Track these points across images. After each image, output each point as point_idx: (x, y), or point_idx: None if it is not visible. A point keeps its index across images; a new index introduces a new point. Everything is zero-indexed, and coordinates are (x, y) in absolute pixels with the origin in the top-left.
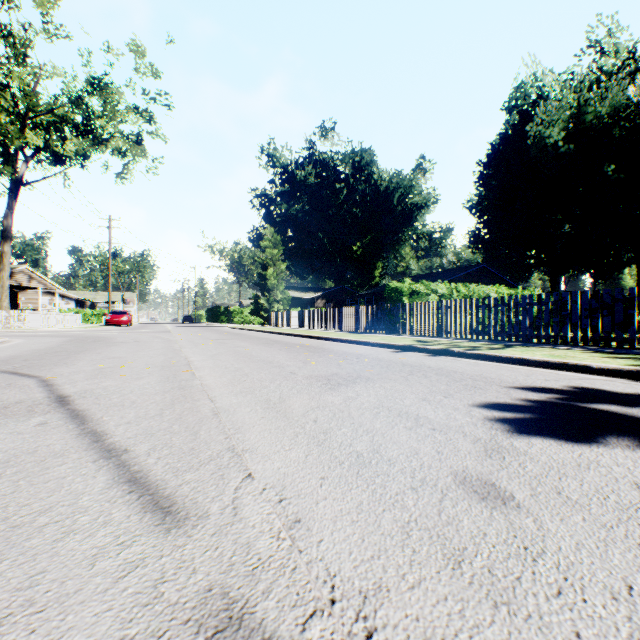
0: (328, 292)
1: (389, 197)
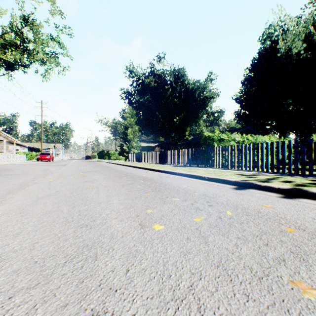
0: (161, 143)
1: (193, 93)
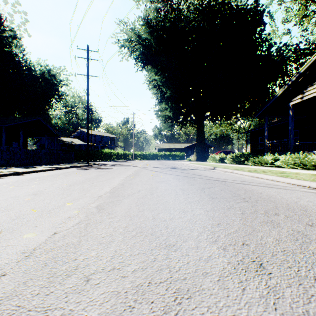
0: None
1: None
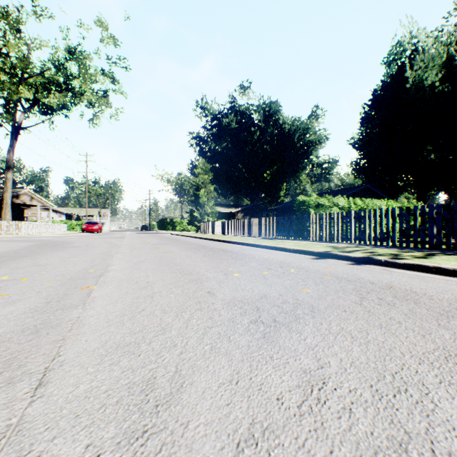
0: (245, 208)
1: (291, 137)
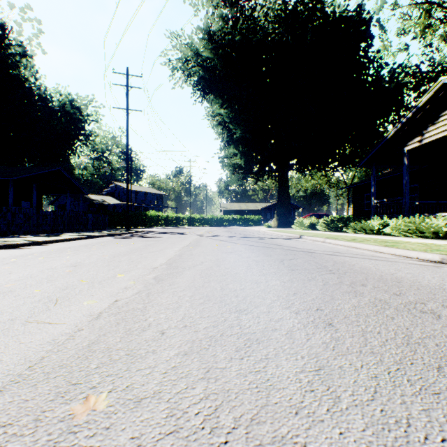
0: None
1: None
